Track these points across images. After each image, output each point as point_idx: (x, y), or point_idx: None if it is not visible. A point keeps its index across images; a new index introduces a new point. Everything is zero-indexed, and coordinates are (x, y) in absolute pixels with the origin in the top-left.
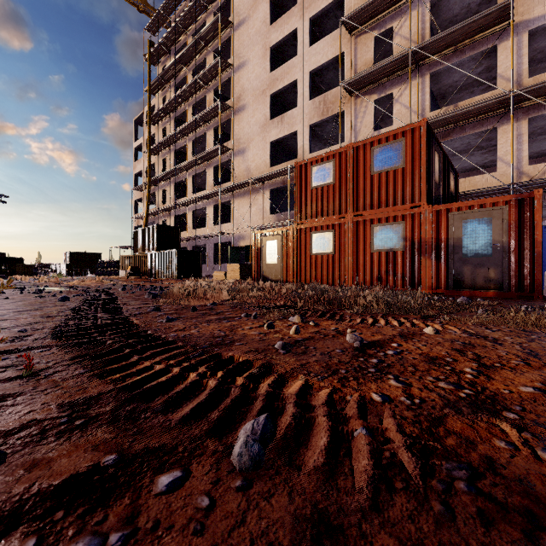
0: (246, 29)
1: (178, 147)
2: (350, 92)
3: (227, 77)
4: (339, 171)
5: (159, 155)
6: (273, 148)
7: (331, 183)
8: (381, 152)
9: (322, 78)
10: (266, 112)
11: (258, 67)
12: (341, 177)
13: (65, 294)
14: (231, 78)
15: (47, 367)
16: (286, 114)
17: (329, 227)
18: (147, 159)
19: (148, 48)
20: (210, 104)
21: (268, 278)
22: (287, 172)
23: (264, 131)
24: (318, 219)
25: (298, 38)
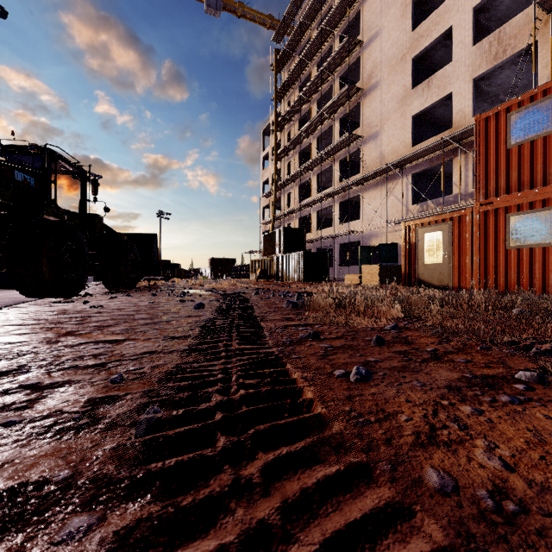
0: None
1: (302, 147)
2: (550, 9)
3: (355, 57)
4: None
5: (284, 160)
6: (415, 123)
7: None
8: None
9: (492, 12)
10: (406, 81)
11: (395, 31)
12: None
13: (203, 299)
14: (360, 56)
15: None
16: (434, 76)
17: (548, 202)
18: (273, 166)
19: (275, 56)
20: (336, 94)
21: (426, 283)
22: (437, 148)
23: (402, 106)
24: (523, 193)
25: None
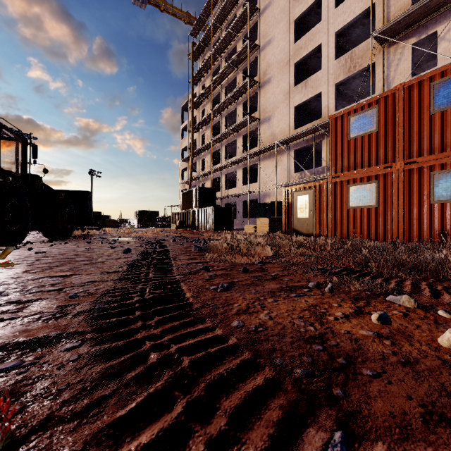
0: (271, 11)
1: (214, 123)
2: (382, 42)
3: (254, 57)
4: (385, 117)
5: (200, 132)
6: (296, 112)
7: (373, 131)
8: (446, 86)
9: (348, 36)
10: (290, 80)
11: (283, 41)
12: (387, 123)
13: (130, 245)
14: (258, 57)
15: (46, 417)
16: (310, 78)
17: (371, 178)
18: (190, 136)
19: (191, 48)
20: (239, 83)
21: (299, 232)
22: (311, 132)
23: (288, 98)
24: (357, 171)
25: (322, 4)
